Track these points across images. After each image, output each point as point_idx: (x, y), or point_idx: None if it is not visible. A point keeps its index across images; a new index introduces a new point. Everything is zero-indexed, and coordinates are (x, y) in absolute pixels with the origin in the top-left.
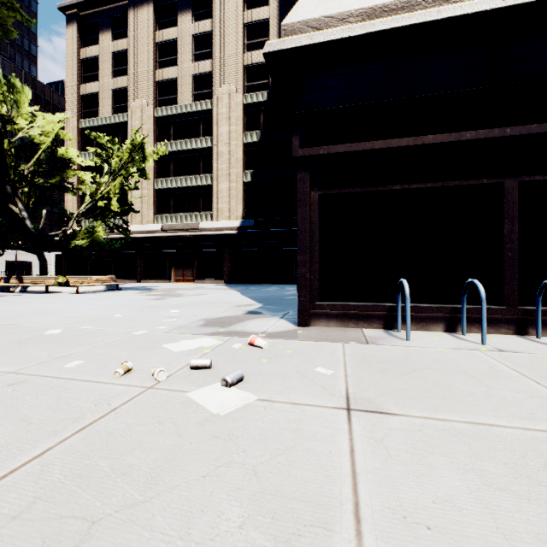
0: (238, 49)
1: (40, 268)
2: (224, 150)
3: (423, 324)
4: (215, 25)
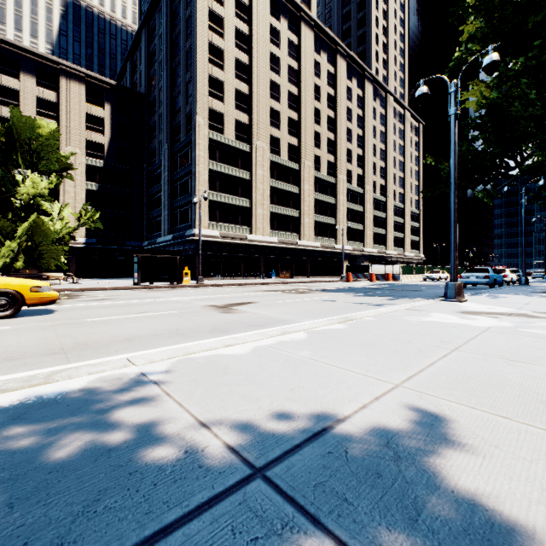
0: (82, 128)
1: (7, 269)
2: (70, 190)
3: (212, 279)
4: (62, 102)
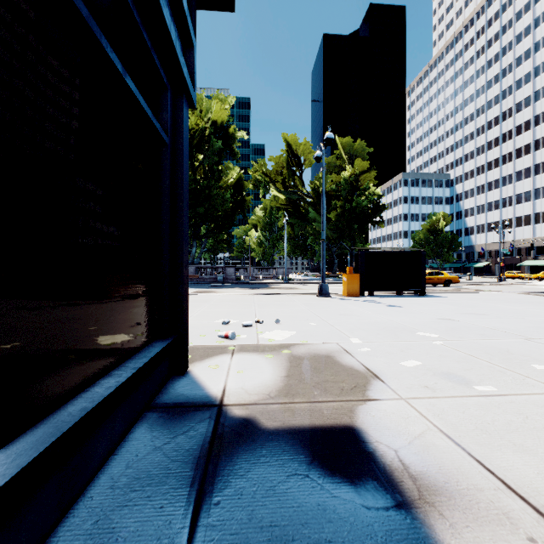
0: None
1: None
2: None
3: None
4: None
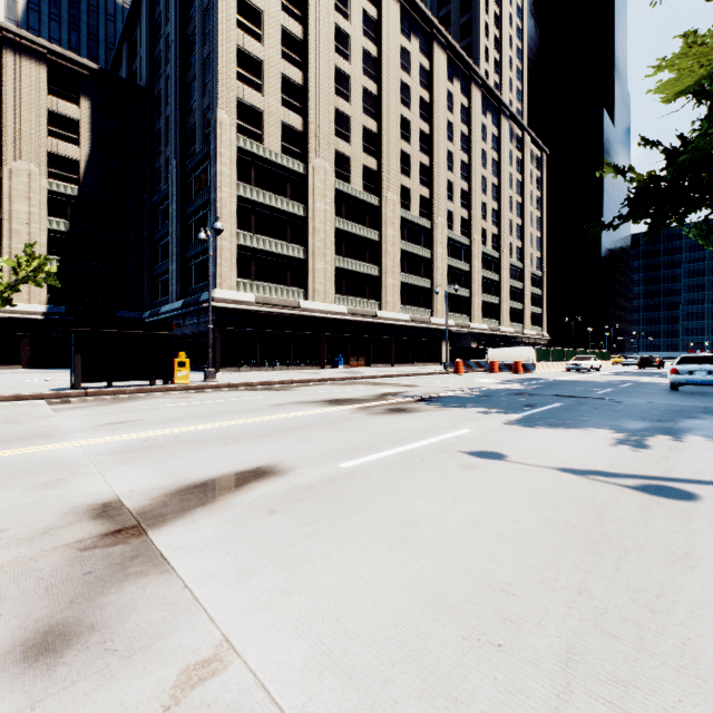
0: (41, 133)
1: None
2: (22, 230)
3: (244, 370)
4: (7, 90)
